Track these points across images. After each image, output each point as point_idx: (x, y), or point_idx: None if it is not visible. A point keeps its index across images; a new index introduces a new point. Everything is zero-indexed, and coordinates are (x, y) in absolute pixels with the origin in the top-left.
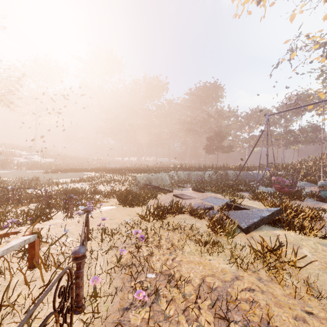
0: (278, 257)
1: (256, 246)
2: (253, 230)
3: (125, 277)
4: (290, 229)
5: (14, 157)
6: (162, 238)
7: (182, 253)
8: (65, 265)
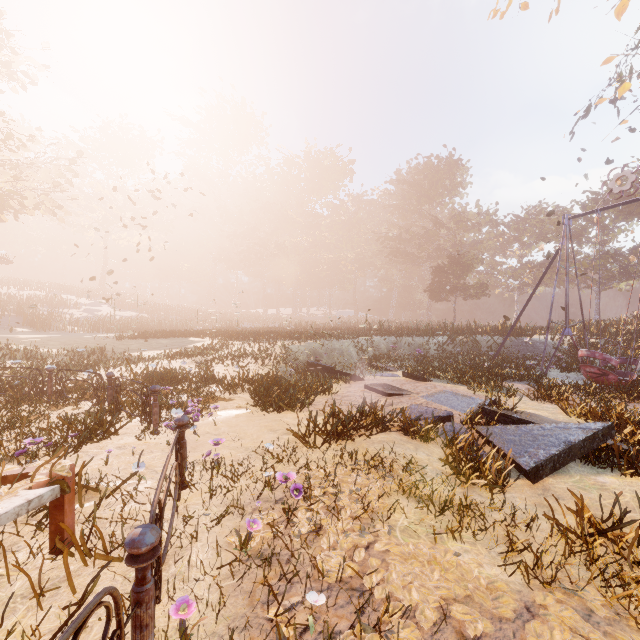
0: (620, 547)
1: (564, 517)
2: (548, 473)
3: (256, 589)
4: (638, 473)
5: (65, 309)
6: (343, 489)
7: (390, 531)
8: (124, 552)
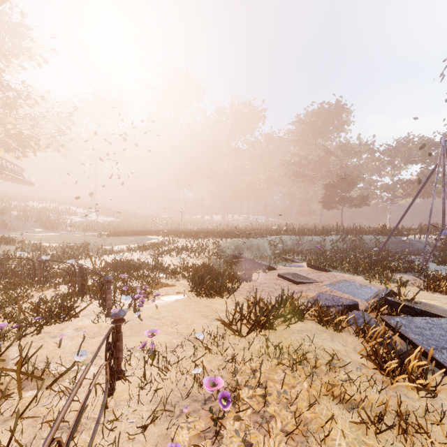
0: None
1: None
2: None
3: None
4: None
5: (68, 216)
6: (270, 390)
7: None
8: None
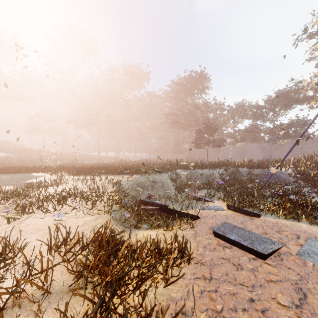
0: None
1: None
2: None
3: None
4: None
5: None
6: None
7: None
8: None
